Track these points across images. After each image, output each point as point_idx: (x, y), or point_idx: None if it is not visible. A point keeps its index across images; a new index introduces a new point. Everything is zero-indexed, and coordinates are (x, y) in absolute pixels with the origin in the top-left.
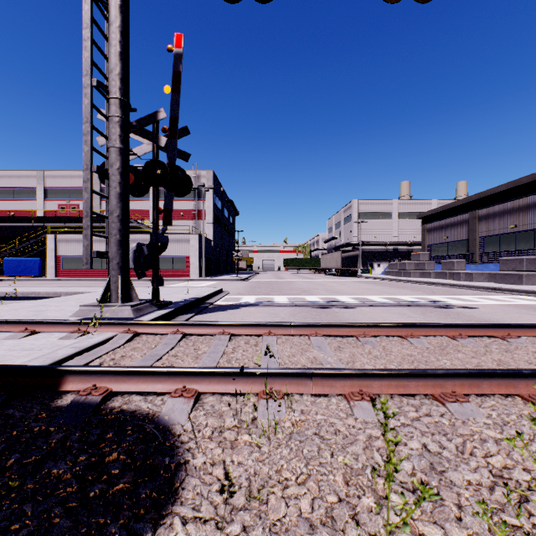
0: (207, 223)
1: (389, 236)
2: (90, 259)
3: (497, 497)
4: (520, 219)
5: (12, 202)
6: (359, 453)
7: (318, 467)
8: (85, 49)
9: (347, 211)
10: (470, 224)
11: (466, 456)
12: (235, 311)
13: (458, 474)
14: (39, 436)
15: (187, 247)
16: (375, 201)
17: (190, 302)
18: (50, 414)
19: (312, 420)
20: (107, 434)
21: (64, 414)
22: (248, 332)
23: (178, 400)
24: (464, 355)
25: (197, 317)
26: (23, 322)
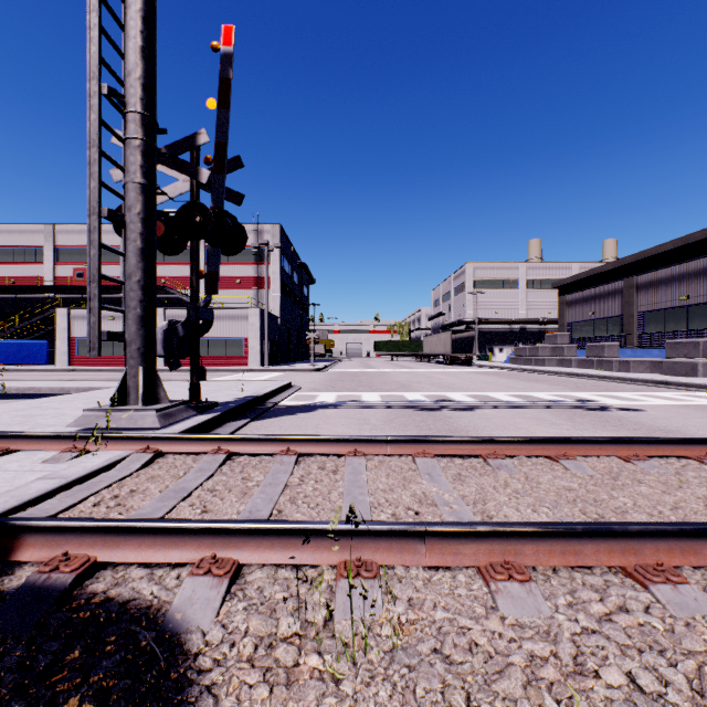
0: (272, 293)
1: (514, 311)
2: (98, 342)
3: None
4: (694, 287)
5: (11, 265)
6: (517, 696)
7: None
8: (90, 42)
9: (459, 278)
10: (625, 294)
11: None
12: (308, 416)
13: None
14: None
15: (245, 326)
16: (496, 265)
17: (245, 403)
18: None
19: (429, 622)
20: (70, 652)
21: (3, 611)
22: (324, 451)
23: (202, 581)
24: (650, 489)
25: (253, 425)
26: None
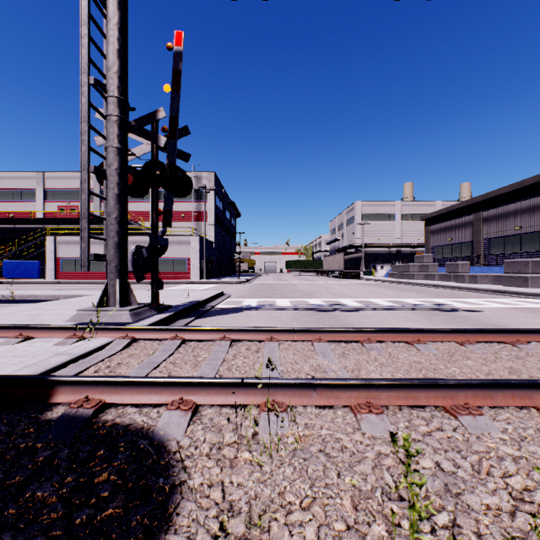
0: (208, 224)
1: (392, 238)
2: (88, 262)
3: (520, 524)
4: (525, 220)
5: (11, 203)
6: (368, 473)
7: (324, 489)
8: (82, 47)
9: (350, 213)
10: (474, 225)
11: (482, 476)
12: (237, 315)
13: (475, 497)
14: (25, 454)
15: (188, 249)
16: (378, 202)
17: (190, 306)
18: (38, 429)
19: (317, 436)
20: (98, 451)
21: (52, 429)
22: (249, 338)
23: (175, 413)
24: (473, 362)
25: (197, 321)
26: (17, 327)
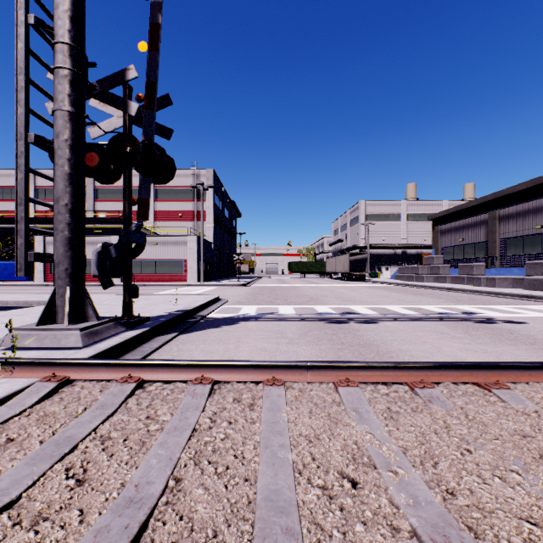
0: (207, 224)
1: (397, 239)
2: (25, 263)
3: None
4: None
5: (1, 202)
6: None
7: None
8: None
9: (354, 213)
10: (489, 224)
11: None
12: (231, 329)
13: None
14: None
15: (185, 250)
16: (383, 202)
17: (175, 317)
18: None
19: None
20: None
21: None
22: (240, 378)
23: None
24: None
25: (180, 338)
26: None
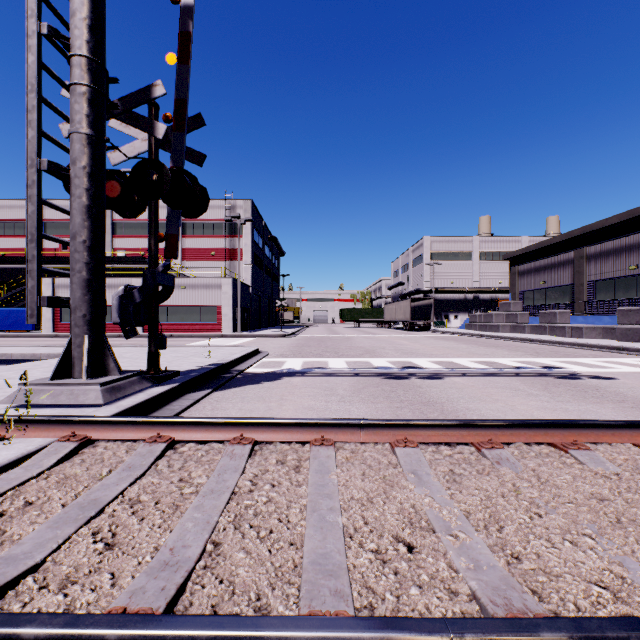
0: (244, 264)
1: (468, 281)
2: (37, 309)
3: None
4: None
5: (2, 238)
6: None
7: None
8: None
9: (417, 251)
10: (575, 264)
11: None
12: (273, 385)
13: None
14: None
15: (218, 294)
16: (451, 238)
17: (208, 371)
18: None
19: None
20: None
21: None
22: (284, 438)
23: None
24: None
25: (214, 396)
26: None
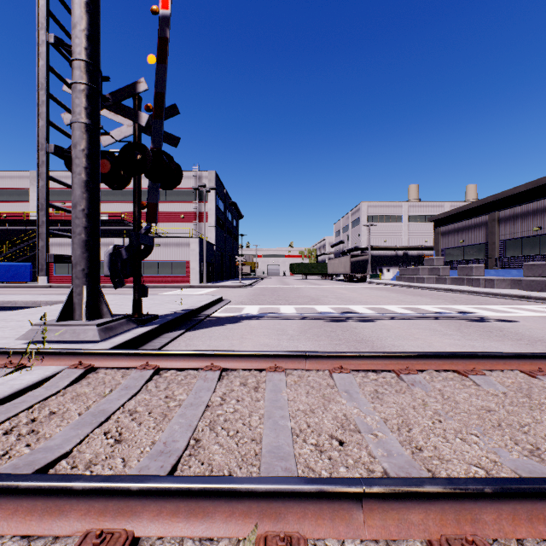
0: (209, 226)
1: (398, 240)
2: (46, 264)
3: None
4: (545, 220)
5: (4, 204)
6: None
7: None
8: None
9: (356, 214)
10: (488, 226)
11: None
12: (234, 326)
13: None
14: None
15: (187, 251)
16: (385, 203)
17: (181, 315)
18: None
19: None
20: None
21: None
22: (246, 366)
23: None
24: None
25: (187, 335)
26: None
